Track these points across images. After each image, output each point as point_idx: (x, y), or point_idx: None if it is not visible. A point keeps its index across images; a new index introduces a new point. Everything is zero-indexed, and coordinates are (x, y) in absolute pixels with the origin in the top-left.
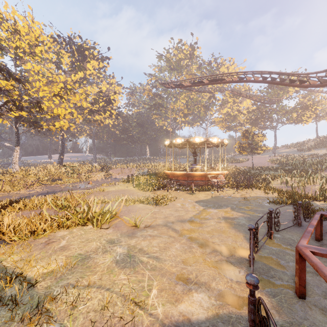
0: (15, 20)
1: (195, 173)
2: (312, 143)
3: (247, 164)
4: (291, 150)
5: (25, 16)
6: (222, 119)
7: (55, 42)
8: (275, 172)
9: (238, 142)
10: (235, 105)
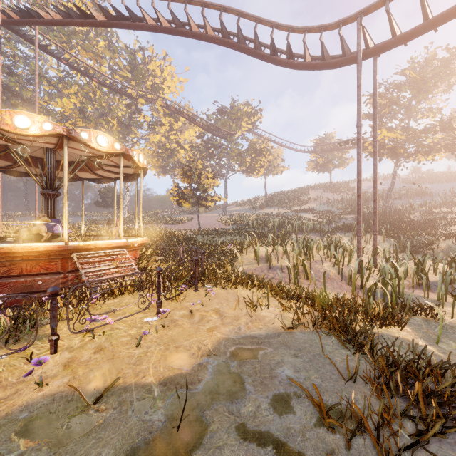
0: None
1: (14, 248)
2: (262, 201)
3: (190, 226)
4: (242, 208)
5: None
6: (153, 152)
7: None
8: (235, 238)
9: (176, 186)
10: (173, 133)
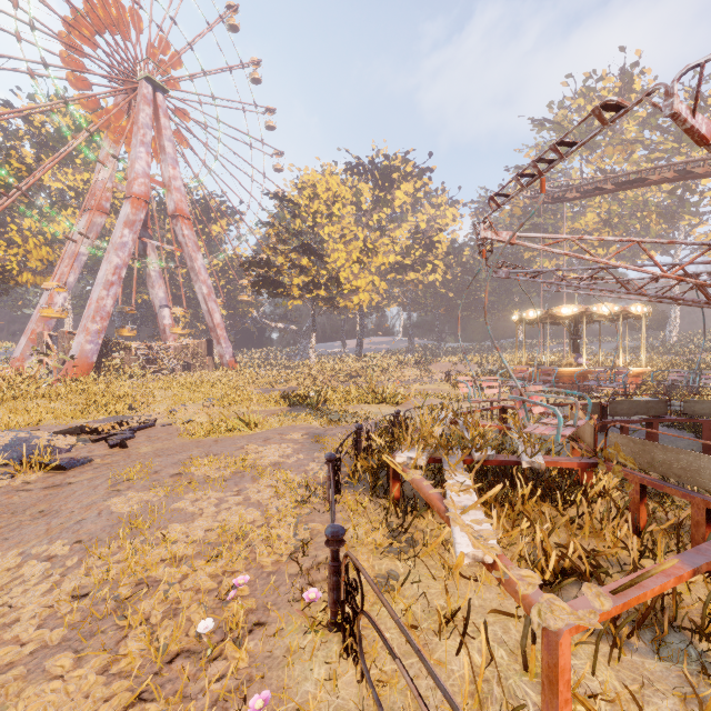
0: (314, 184)
1: (561, 370)
2: None
3: None
4: None
5: (323, 173)
6: None
7: (353, 189)
8: None
9: None
10: None
